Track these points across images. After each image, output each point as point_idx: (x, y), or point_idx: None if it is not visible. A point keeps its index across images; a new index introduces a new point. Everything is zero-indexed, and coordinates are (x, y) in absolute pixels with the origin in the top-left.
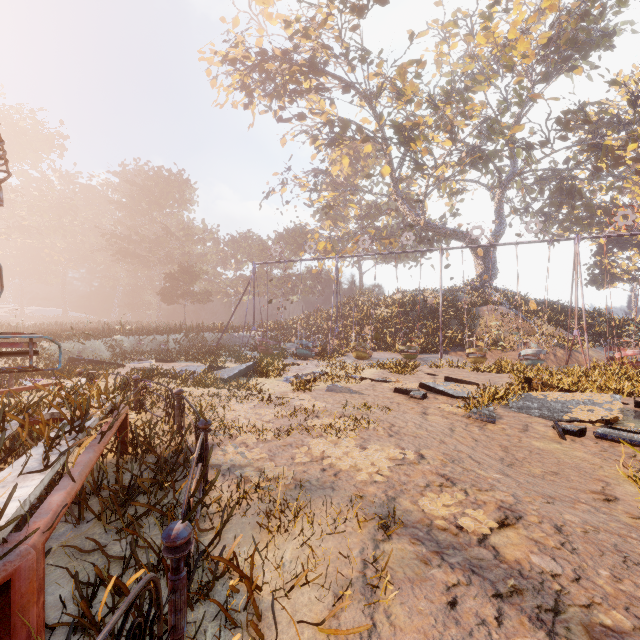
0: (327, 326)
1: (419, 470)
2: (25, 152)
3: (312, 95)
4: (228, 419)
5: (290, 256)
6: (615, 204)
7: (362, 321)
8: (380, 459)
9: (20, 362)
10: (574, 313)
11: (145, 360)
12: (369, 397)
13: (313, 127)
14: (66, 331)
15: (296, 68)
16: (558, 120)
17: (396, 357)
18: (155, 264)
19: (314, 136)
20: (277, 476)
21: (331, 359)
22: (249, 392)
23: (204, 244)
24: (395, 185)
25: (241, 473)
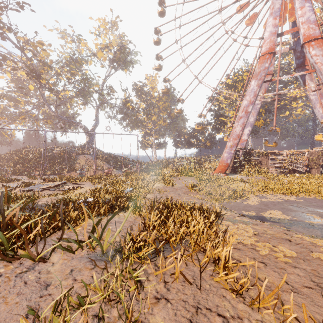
0: None
1: None
2: None
3: None
4: None
5: None
6: (143, 120)
7: (18, 161)
8: None
9: None
10: (117, 158)
11: None
12: None
13: None
14: None
15: None
16: (109, 88)
17: (27, 177)
18: None
19: None
20: None
21: None
22: None
23: None
24: (42, 95)
25: None
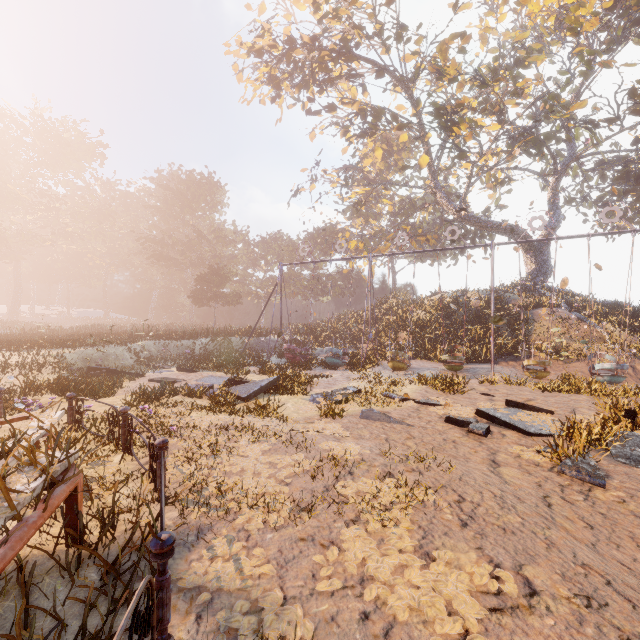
0: (359, 330)
1: (537, 632)
2: (69, 162)
3: (343, 83)
4: (232, 473)
5: (320, 256)
6: None
7: (397, 325)
8: (461, 595)
9: (36, 372)
10: None
11: (167, 368)
12: (415, 429)
13: (344, 118)
14: (97, 335)
15: (325, 53)
16: (631, 91)
17: (437, 367)
18: (187, 267)
19: (345, 127)
20: (285, 630)
21: (364, 369)
22: (267, 421)
23: (234, 246)
24: (433, 176)
25: (226, 620)
